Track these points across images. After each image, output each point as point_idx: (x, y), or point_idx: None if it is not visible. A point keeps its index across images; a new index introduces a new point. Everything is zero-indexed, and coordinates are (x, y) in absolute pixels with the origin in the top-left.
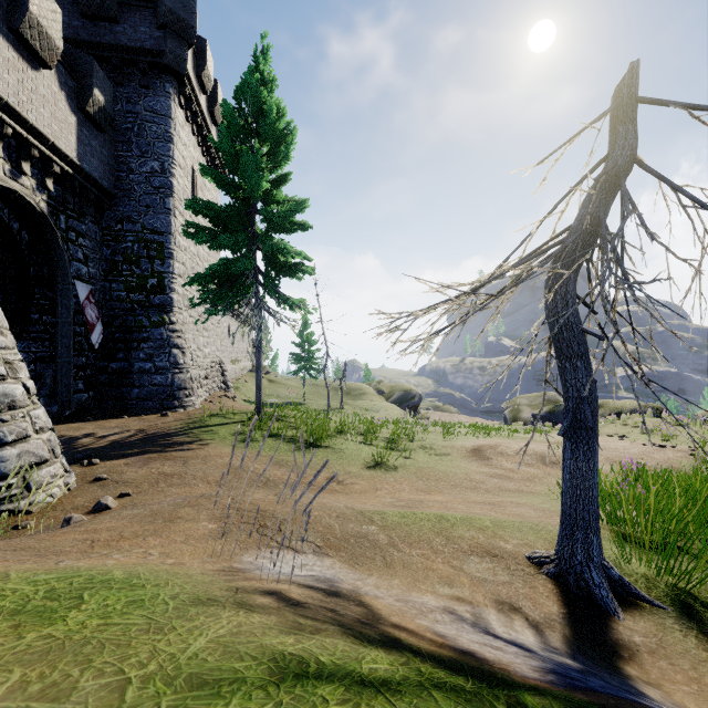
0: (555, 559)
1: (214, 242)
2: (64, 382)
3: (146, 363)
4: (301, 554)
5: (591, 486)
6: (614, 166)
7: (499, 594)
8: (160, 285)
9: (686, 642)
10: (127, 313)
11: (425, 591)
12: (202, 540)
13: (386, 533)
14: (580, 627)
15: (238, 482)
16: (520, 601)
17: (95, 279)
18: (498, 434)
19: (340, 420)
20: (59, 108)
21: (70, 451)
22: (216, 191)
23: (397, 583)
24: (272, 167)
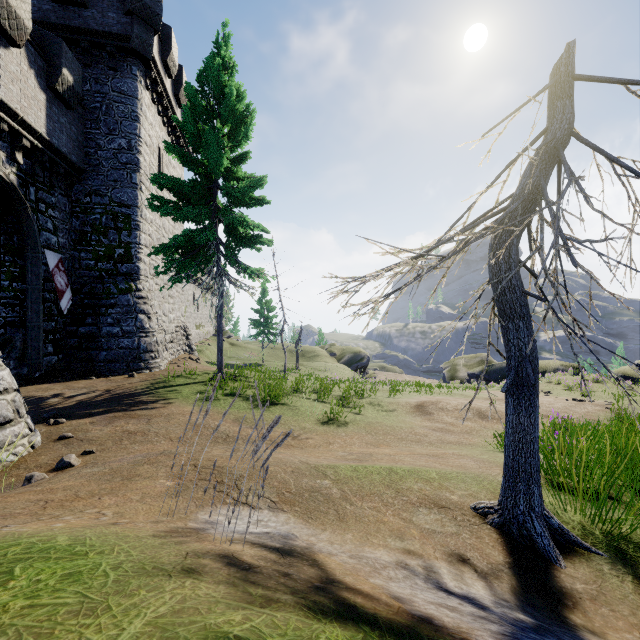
0: (499, 509)
1: (177, 215)
2: (34, 345)
3: (114, 327)
4: (256, 510)
5: (532, 439)
6: (553, 138)
7: (448, 546)
8: (127, 255)
9: (623, 587)
10: (96, 281)
11: (377, 545)
12: (159, 498)
13: (339, 487)
14: (525, 576)
15: (199, 439)
16: (468, 552)
17: (65, 248)
18: (438, 391)
19: (295, 380)
20: (28, 86)
21: (37, 411)
22: (181, 169)
23: (350, 538)
24: (233, 146)
